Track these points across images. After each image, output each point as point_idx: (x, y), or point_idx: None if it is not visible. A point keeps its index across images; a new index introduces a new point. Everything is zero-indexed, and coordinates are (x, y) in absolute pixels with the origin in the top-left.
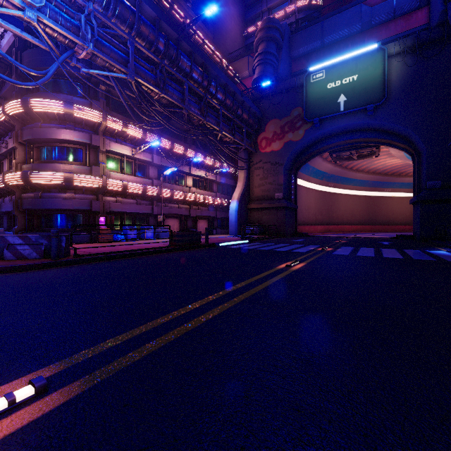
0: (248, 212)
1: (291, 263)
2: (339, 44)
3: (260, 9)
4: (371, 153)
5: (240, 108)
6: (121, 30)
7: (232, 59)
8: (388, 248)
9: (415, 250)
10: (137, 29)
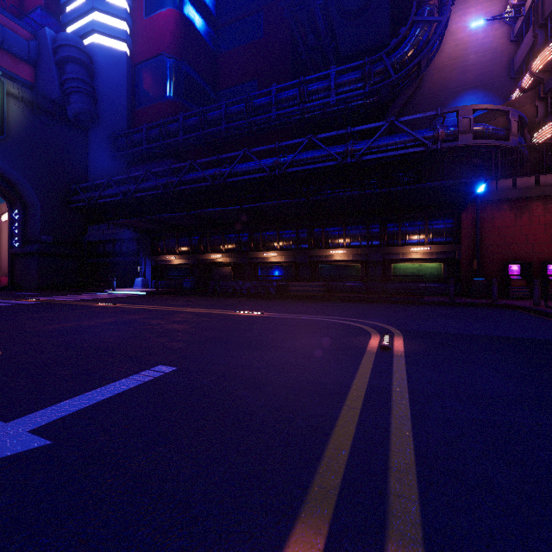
0: None
1: (106, 303)
2: None
3: None
4: None
5: None
6: None
7: None
8: (66, 295)
9: (89, 294)
10: None
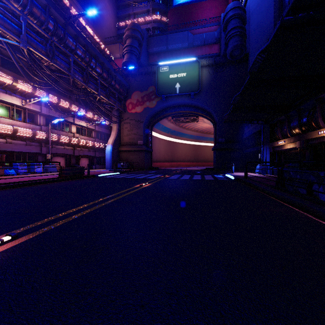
0: (119, 153)
1: (143, 184)
2: (176, 51)
3: (128, 12)
4: (194, 120)
5: (114, 80)
6: (14, 7)
7: (107, 42)
8: (198, 175)
9: (209, 175)
10: (29, 9)
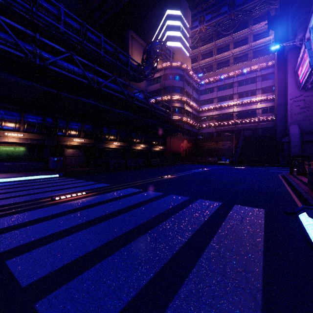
0: None
1: (168, 176)
2: None
3: None
4: None
5: None
6: None
7: None
8: None
9: None
10: None
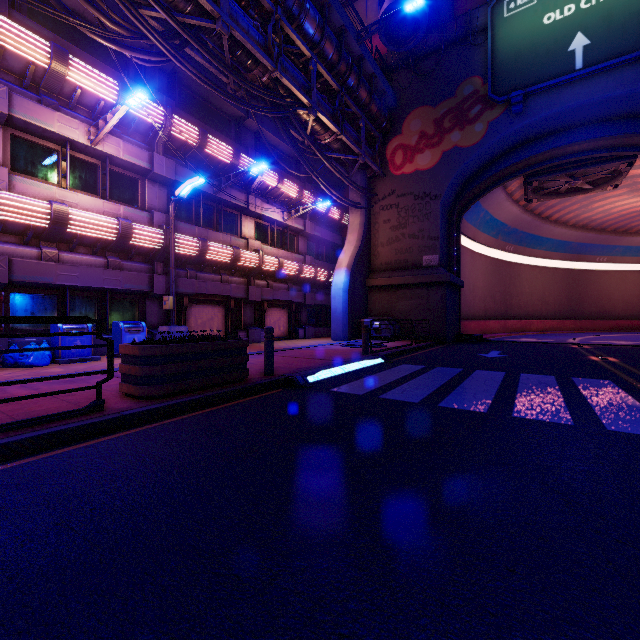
0: (367, 294)
1: None
2: None
3: None
4: (604, 181)
5: (355, 72)
6: None
7: None
8: None
9: None
10: None
